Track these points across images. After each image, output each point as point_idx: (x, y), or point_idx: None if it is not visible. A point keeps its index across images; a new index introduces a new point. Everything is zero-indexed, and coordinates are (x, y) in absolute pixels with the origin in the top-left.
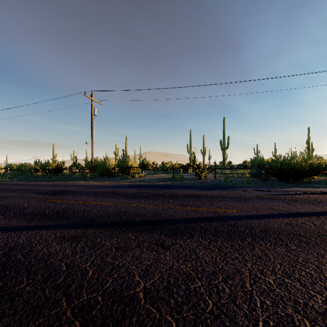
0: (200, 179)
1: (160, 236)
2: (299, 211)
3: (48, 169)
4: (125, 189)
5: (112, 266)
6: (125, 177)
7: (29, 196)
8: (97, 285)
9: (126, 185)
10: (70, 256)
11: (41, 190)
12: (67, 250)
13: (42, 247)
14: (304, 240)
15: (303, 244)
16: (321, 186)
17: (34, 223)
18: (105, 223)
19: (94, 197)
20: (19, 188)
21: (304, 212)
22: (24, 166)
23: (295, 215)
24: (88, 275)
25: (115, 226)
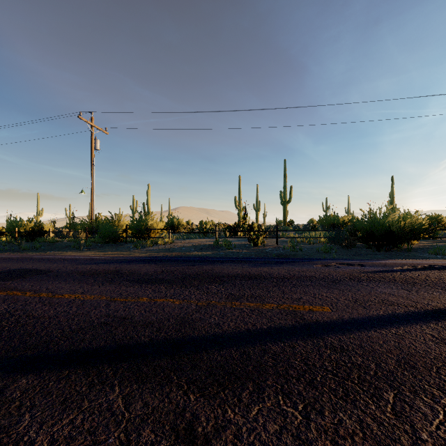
0: (256, 246)
1: (187, 395)
2: (435, 305)
3: (18, 233)
4: (138, 265)
5: None
6: (143, 243)
7: None
8: None
9: (141, 258)
10: None
11: None
12: None
13: None
14: None
15: None
16: (429, 256)
17: None
18: (70, 351)
19: (75, 284)
20: None
21: (444, 308)
22: None
23: (435, 316)
24: None
25: (88, 361)
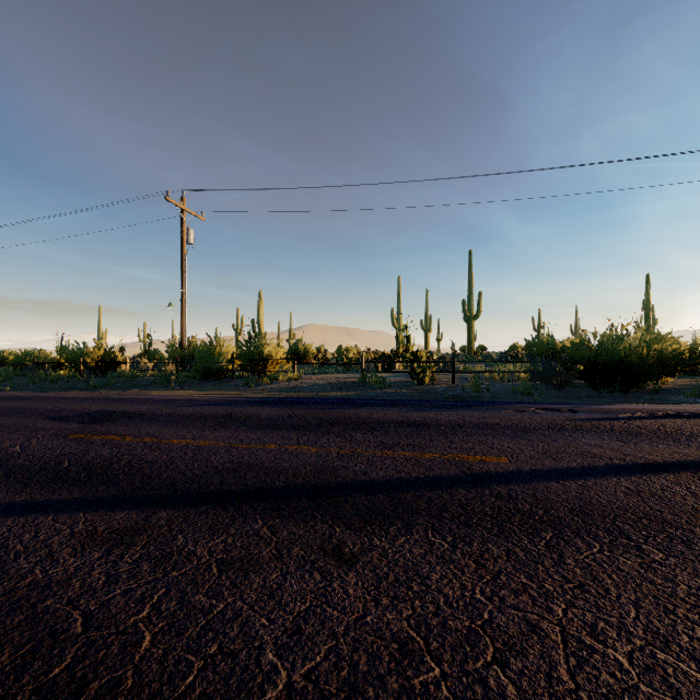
0: (421, 384)
1: (333, 527)
2: (650, 459)
3: (83, 364)
4: (256, 408)
5: (206, 619)
6: (256, 379)
7: (31, 426)
8: (161, 681)
9: (257, 399)
10: (101, 589)
11: (62, 412)
12: (96, 570)
13: (32, 564)
14: (679, 534)
15: (679, 546)
16: (684, 400)
17: (28, 495)
18: (201, 492)
19: (181, 429)
20: (12, 406)
21: (661, 461)
22: (31, 357)
23: (643, 469)
24: (140, 649)
25: (224, 500)
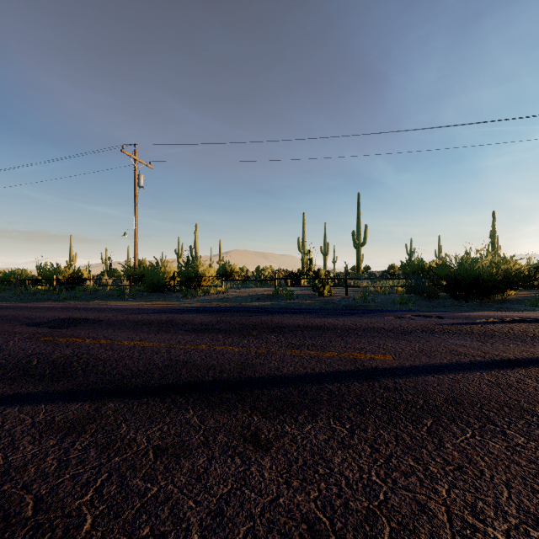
0: (321, 296)
1: (251, 416)
2: (505, 356)
3: (56, 280)
4: (191, 315)
5: (141, 501)
6: (192, 292)
7: (10, 330)
8: None
9: (193, 308)
10: (52, 474)
11: (36, 319)
12: (50, 457)
13: None
14: (535, 421)
15: (536, 431)
16: (525, 308)
17: (0, 389)
18: (144, 386)
19: (131, 332)
20: None
21: (513, 358)
22: (15, 275)
23: (500, 365)
24: (81, 532)
25: (162, 393)
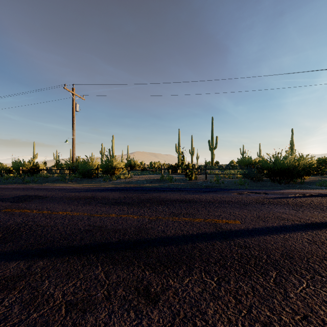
0: (190, 180)
1: (144, 271)
2: (313, 220)
3: (22, 170)
4: (107, 193)
5: None
6: (109, 178)
7: None
8: None
9: (109, 188)
10: None
11: (4, 196)
12: None
13: None
14: None
15: None
16: (316, 187)
17: None
18: (67, 246)
19: (65, 205)
20: None
21: (319, 222)
22: None
23: (312, 227)
24: None
25: (80, 252)
